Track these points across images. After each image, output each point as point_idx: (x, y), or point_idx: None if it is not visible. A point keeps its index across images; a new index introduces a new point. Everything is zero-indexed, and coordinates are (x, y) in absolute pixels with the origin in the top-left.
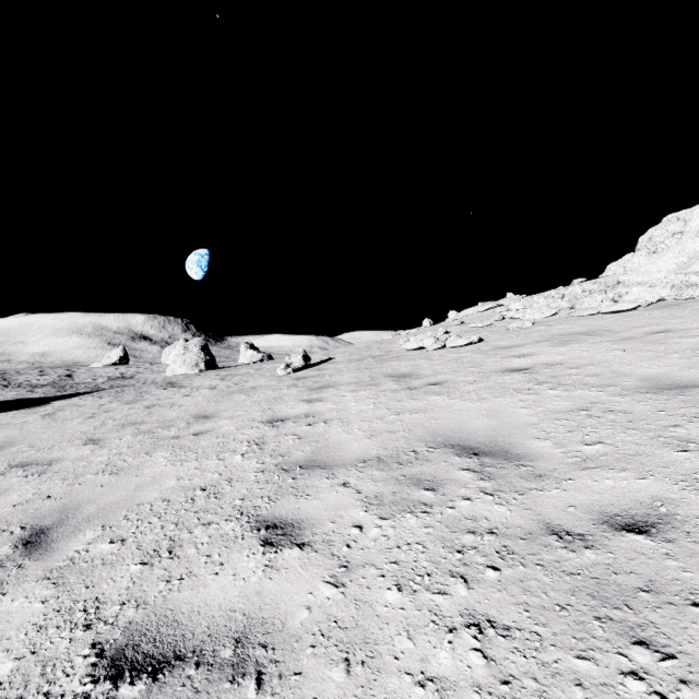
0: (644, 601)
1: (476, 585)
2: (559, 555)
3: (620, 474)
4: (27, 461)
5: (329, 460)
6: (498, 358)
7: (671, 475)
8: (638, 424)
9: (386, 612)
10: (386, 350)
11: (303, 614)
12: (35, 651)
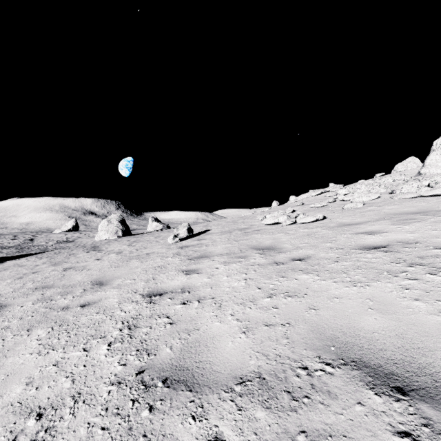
0: None
1: None
2: None
3: None
4: None
5: (198, 370)
6: (349, 234)
7: None
8: None
9: None
10: (248, 224)
11: None
12: None
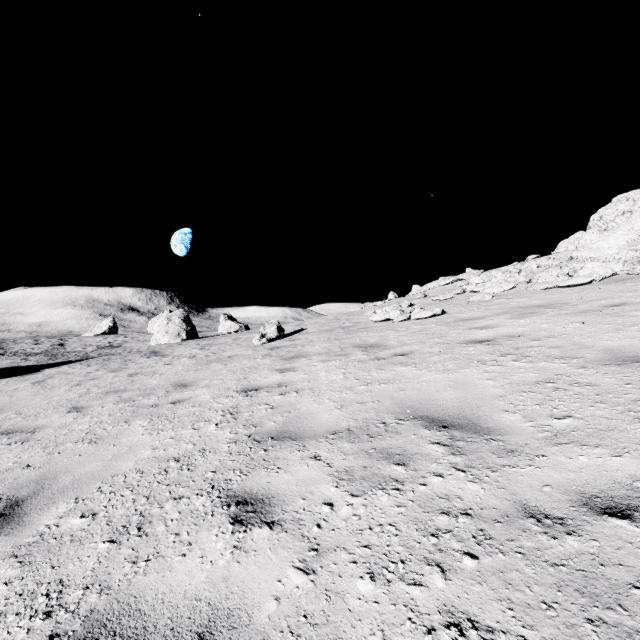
0: (639, 600)
1: (454, 576)
2: (540, 542)
3: (594, 451)
4: (13, 428)
5: (300, 431)
6: (461, 330)
7: None
8: (606, 397)
9: (358, 605)
10: (354, 321)
11: (271, 606)
12: None
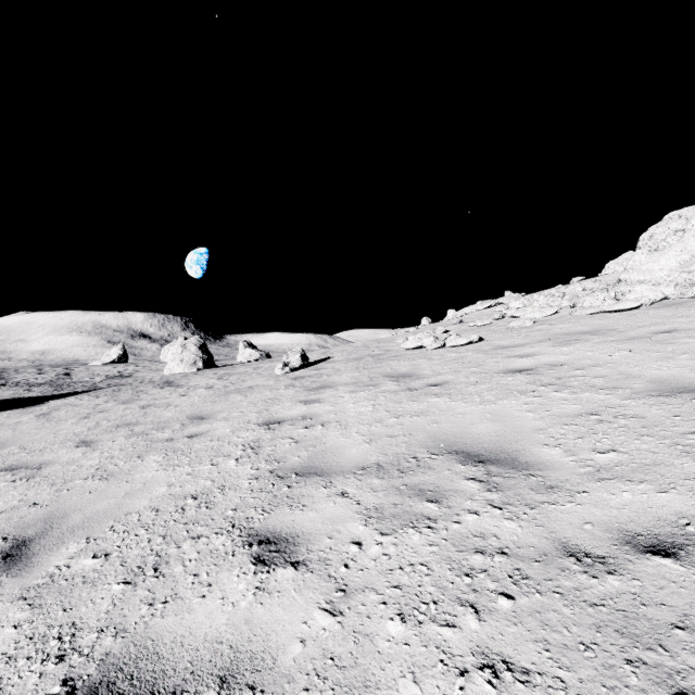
0: (681, 640)
1: (488, 617)
2: (579, 581)
3: (639, 486)
4: (17, 464)
5: (326, 466)
6: (500, 358)
7: (694, 489)
8: (652, 430)
9: (388, 647)
10: (384, 349)
11: (296, 648)
12: (1, 687)
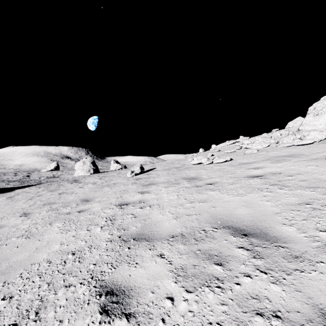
0: None
1: None
2: None
3: None
4: None
5: (151, 234)
6: (243, 169)
7: None
8: None
9: None
10: (182, 164)
11: None
12: None
